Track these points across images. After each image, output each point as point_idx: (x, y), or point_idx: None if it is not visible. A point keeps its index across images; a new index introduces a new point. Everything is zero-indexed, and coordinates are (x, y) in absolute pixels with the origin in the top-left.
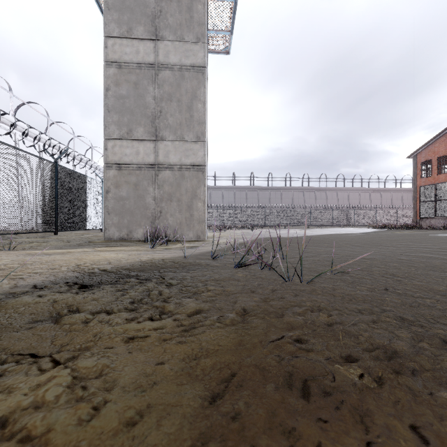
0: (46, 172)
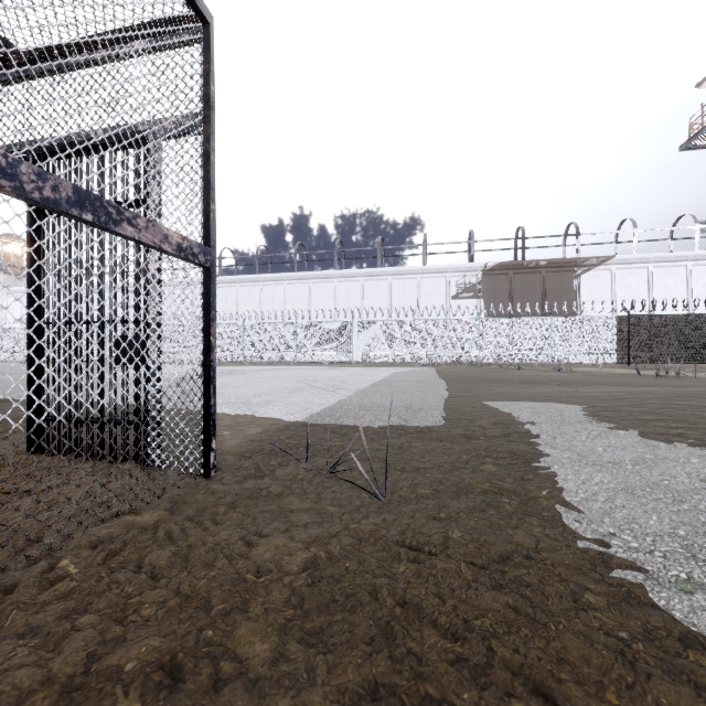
0: (701, 322)
